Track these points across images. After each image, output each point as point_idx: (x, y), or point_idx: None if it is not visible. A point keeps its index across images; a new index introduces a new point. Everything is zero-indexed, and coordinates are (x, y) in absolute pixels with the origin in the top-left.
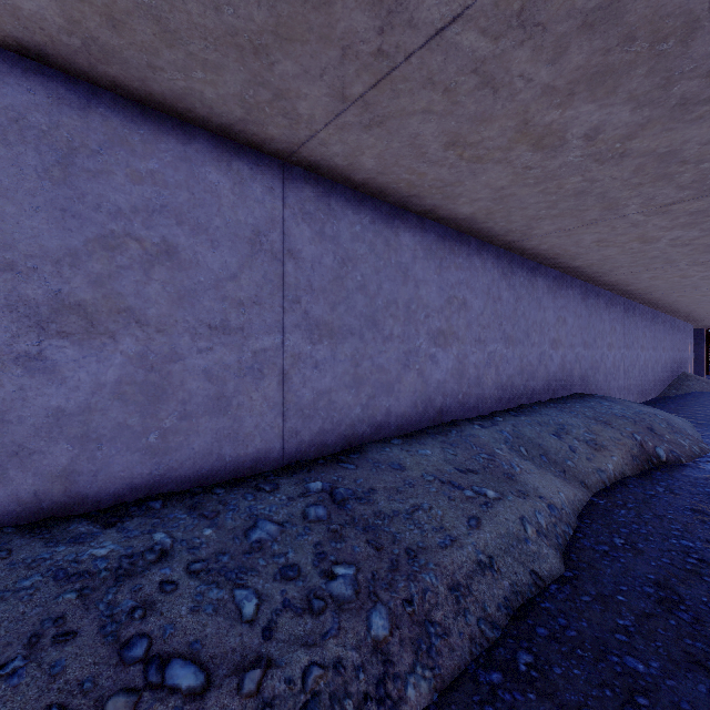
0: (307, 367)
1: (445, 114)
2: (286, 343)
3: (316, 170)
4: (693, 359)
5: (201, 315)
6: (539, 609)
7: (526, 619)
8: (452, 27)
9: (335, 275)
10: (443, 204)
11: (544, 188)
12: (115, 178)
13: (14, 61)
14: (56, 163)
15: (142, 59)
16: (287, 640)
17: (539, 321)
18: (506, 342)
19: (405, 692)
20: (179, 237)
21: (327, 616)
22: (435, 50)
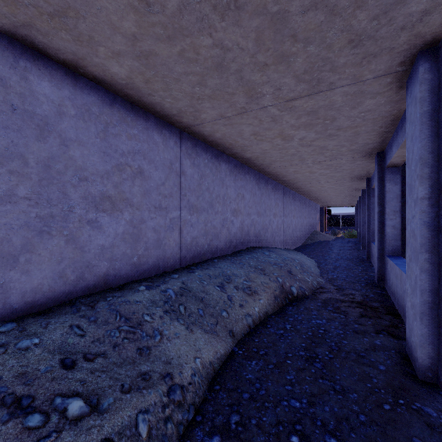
0: None
1: None
2: None
3: None
4: (319, 223)
5: None
6: None
7: None
8: None
9: None
10: (84, 53)
11: (181, 48)
12: None
13: None
14: None
15: None
16: None
17: (222, 195)
18: (190, 210)
19: None
20: None
21: None
22: None
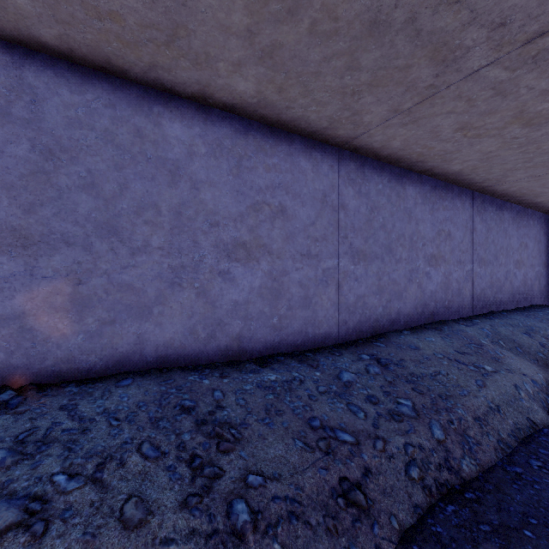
0: (351, 280)
1: (462, 113)
2: (340, 264)
3: (357, 151)
4: None
5: (297, 247)
6: (538, 440)
7: (530, 444)
8: (484, 68)
9: (367, 219)
10: (439, 165)
11: (524, 149)
12: (259, 170)
13: (218, 113)
14: (234, 166)
15: (285, 104)
16: (388, 431)
17: (505, 246)
18: (479, 263)
19: (462, 467)
20: (286, 202)
21: (405, 423)
22: (468, 81)
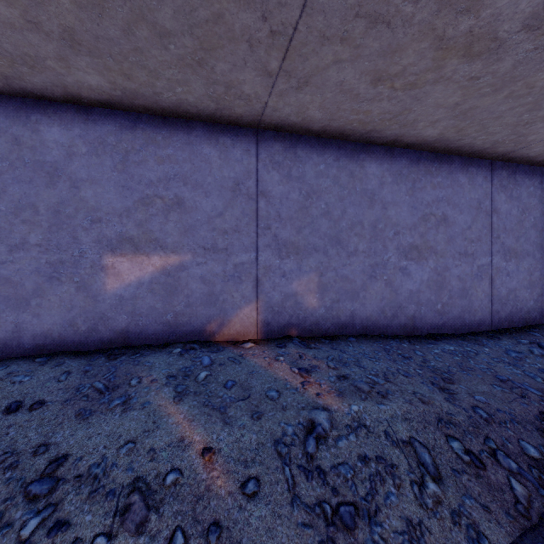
0: (503, 275)
1: None
2: (492, 261)
3: (510, 160)
4: None
5: (456, 248)
6: None
7: None
8: None
9: (518, 220)
10: None
11: None
12: (427, 189)
13: (399, 151)
14: (410, 188)
15: (457, 138)
16: None
17: None
18: None
19: None
20: (448, 211)
21: None
22: None
